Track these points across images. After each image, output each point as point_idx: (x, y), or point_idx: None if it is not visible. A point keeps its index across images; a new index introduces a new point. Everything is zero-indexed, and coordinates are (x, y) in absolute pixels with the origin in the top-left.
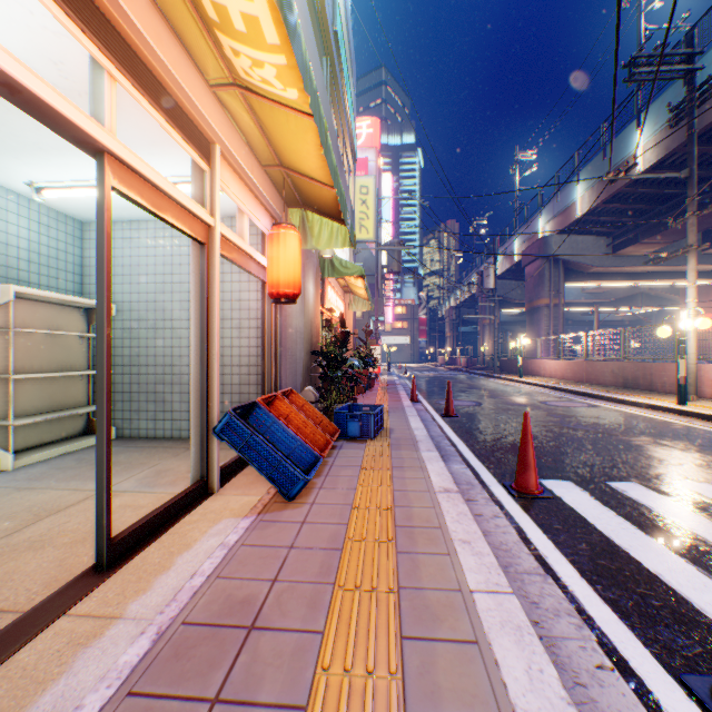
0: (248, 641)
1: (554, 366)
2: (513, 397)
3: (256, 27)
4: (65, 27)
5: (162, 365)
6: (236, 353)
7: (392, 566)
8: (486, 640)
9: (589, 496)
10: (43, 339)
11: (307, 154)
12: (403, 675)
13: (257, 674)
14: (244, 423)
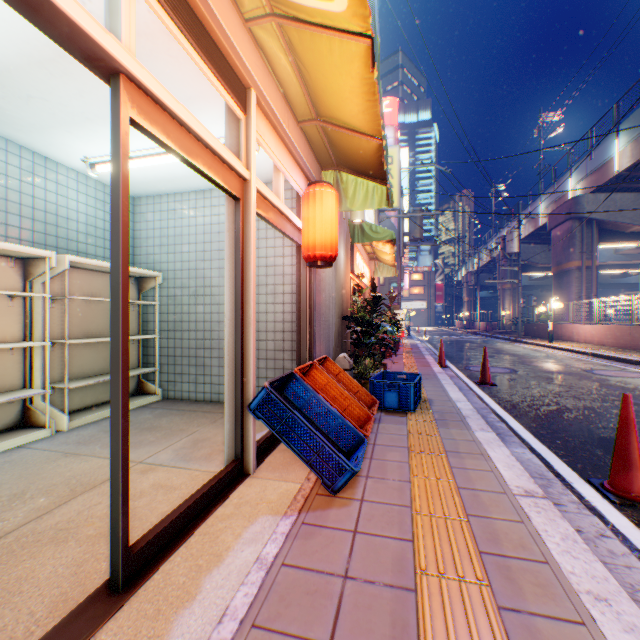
0: None
1: (590, 331)
2: (550, 364)
3: None
4: None
5: (202, 330)
6: (270, 318)
7: None
8: None
9: None
10: (98, 306)
11: (350, 93)
12: None
13: None
14: (281, 400)
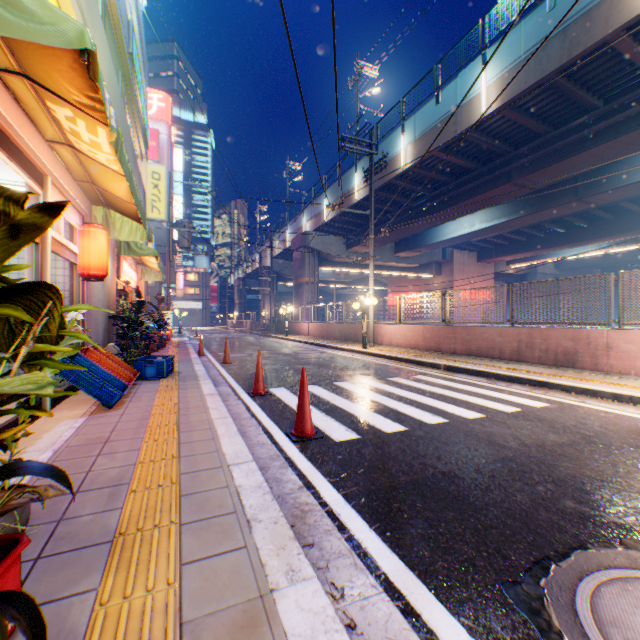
0: (108, 444)
1: (310, 327)
2: (277, 349)
3: (99, 145)
4: None
5: None
6: None
7: (177, 418)
8: (215, 427)
9: (289, 392)
10: None
11: (120, 190)
12: (180, 438)
13: (116, 448)
14: (75, 363)
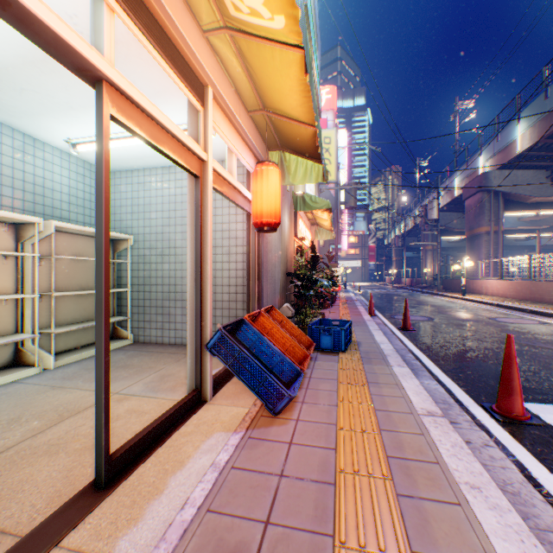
0: None
1: (496, 286)
2: (461, 313)
3: None
4: None
5: (168, 285)
6: (225, 275)
7: (396, 518)
8: None
9: None
10: (79, 264)
11: (289, 90)
12: None
13: None
14: (233, 340)
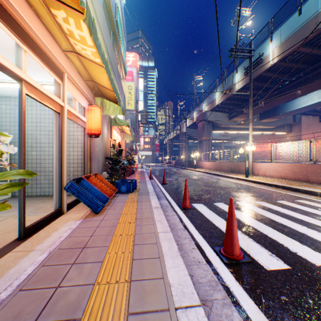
0: (83, 250)
1: (208, 164)
2: (191, 176)
3: (84, 39)
4: (9, 35)
5: (36, 163)
6: (72, 158)
7: (133, 228)
8: (159, 242)
9: (206, 207)
10: None
11: (104, 80)
12: (133, 252)
13: (87, 257)
14: (78, 185)
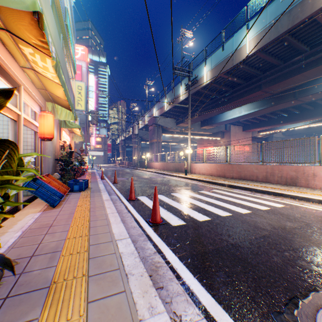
0: (51, 227)
1: (157, 164)
2: (141, 176)
3: (47, 68)
4: None
5: None
6: None
7: (89, 213)
8: (109, 218)
9: (148, 198)
10: None
11: (59, 93)
12: (90, 224)
13: (55, 230)
14: (36, 183)
